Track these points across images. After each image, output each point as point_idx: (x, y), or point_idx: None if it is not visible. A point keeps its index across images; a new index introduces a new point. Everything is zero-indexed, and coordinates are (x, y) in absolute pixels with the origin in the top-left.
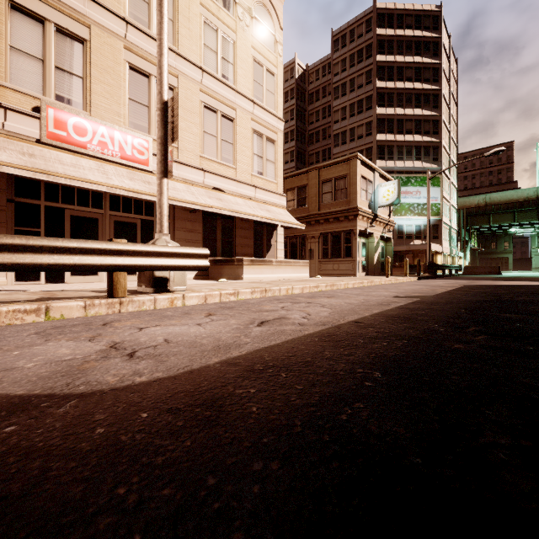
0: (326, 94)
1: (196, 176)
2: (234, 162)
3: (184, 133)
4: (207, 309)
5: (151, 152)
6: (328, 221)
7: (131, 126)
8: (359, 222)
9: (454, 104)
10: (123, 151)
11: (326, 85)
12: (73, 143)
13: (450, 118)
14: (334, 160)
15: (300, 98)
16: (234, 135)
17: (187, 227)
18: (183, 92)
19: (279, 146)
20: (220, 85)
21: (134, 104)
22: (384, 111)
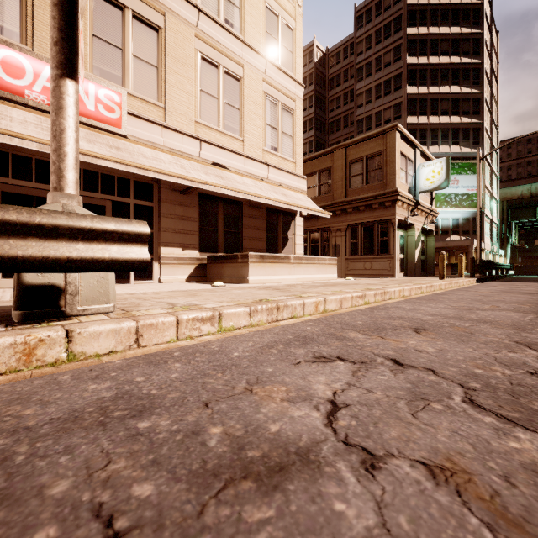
0: (348, 78)
1: (189, 146)
2: (241, 132)
3: (172, 89)
4: (30, 427)
5: (124, 110)
6: (357, 210)
7: (97, 73)
8: (398, 210)
9: (495, 83)
10: (82, 104)
11: (348, 68)
12: (2, 86)
13: (491, 97)
14: (366, 134)
15: (319, 84)
16: (241, 98)
17: (177, 213)
18: (171, 35)
19: (297, 117)
20: (222, 32)
21: (100, 43)
22: (415, 90)
